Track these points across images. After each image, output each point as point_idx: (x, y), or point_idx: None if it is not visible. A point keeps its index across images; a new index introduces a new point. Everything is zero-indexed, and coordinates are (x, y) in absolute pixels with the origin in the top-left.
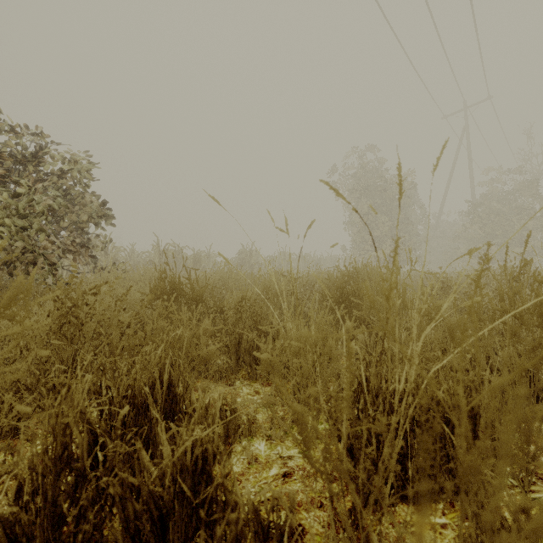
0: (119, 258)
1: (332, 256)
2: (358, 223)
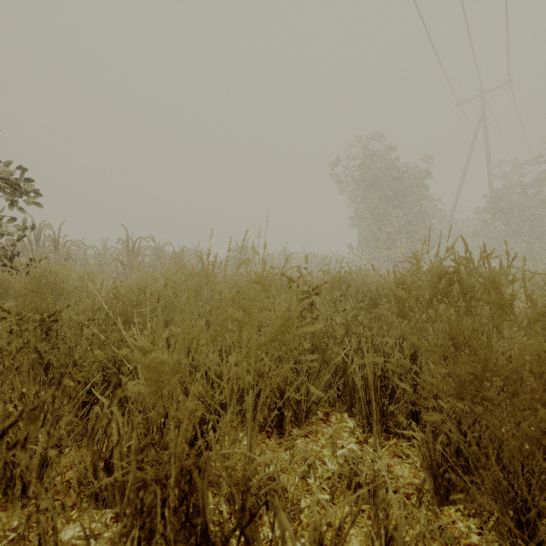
0: (85, 256)
1: (337, 256)
2: (369, 217)
